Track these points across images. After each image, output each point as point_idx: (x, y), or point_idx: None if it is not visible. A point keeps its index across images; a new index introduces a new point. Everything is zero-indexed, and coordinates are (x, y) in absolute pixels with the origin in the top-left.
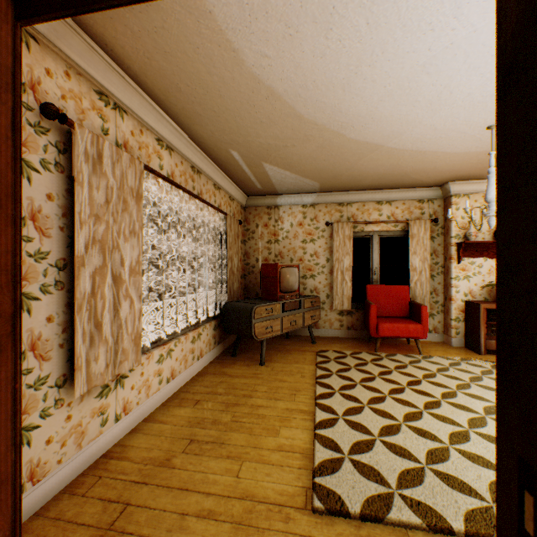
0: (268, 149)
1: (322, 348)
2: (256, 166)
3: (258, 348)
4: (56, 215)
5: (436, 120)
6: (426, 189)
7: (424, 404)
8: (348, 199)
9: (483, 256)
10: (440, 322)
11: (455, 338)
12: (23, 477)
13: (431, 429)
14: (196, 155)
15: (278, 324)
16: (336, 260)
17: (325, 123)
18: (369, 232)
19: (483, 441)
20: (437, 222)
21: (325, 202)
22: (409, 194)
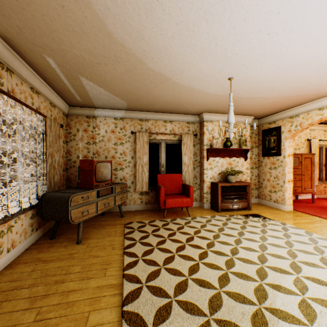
0: (84, 63)
1: (129, 220)
2: (74, 78)
3: (77, 227)
4: None
5: (204, 65)
6: (191, 116)
7: (199, 255)
8: (146, 117)
9: (219, 156)
10: (198, 195)
11: (206, 204)
12: None
13: (206, 277)
14: (4, 51)
15: (94, 207)
16: (139, 158)
17: (132, 48)
18: (159, 140)
19: (237, 279)
20: (197, 136)
21: (131, 117)
22: (182, 118)
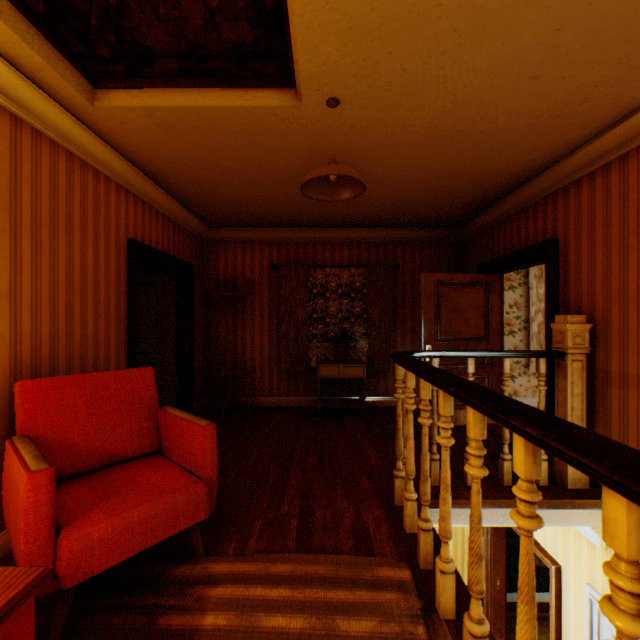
0: None
1: None
2: None
3: None
4: (523, 302)
5: None
6: None
7: None
8: None
9: None
10: None
11: None
12: (511, 392)
13: None
14: None
15: None
16: None
17: None
18: None
19: None
20: None
21: None
22: None
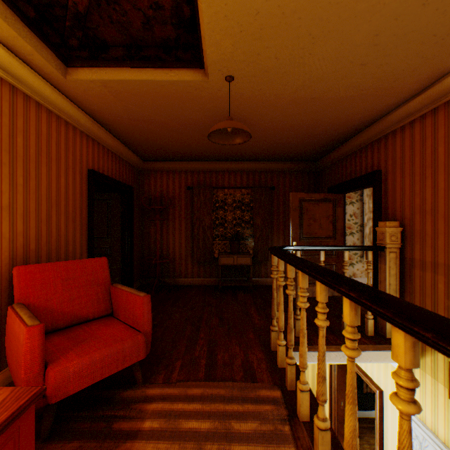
0: None
1: None
2: None
3: None
4: (359, 213)
5: None
6: None
7: None
8: None
9: None
10: None
11: None
12: (351, 274)
13: None
14: None
15: None
16: None
17: None
18: None
19: None
20: None
21: None
22: None
